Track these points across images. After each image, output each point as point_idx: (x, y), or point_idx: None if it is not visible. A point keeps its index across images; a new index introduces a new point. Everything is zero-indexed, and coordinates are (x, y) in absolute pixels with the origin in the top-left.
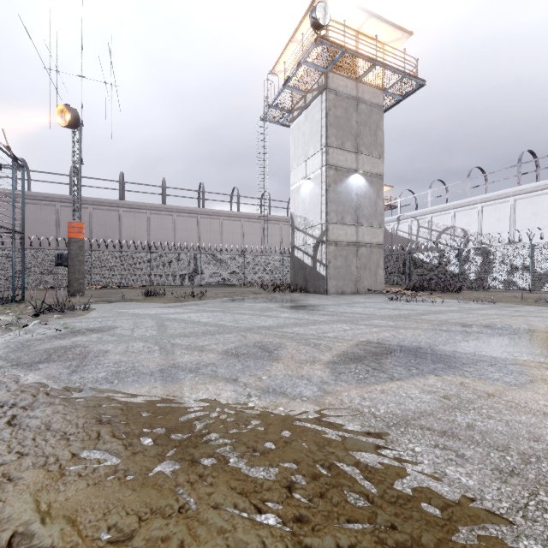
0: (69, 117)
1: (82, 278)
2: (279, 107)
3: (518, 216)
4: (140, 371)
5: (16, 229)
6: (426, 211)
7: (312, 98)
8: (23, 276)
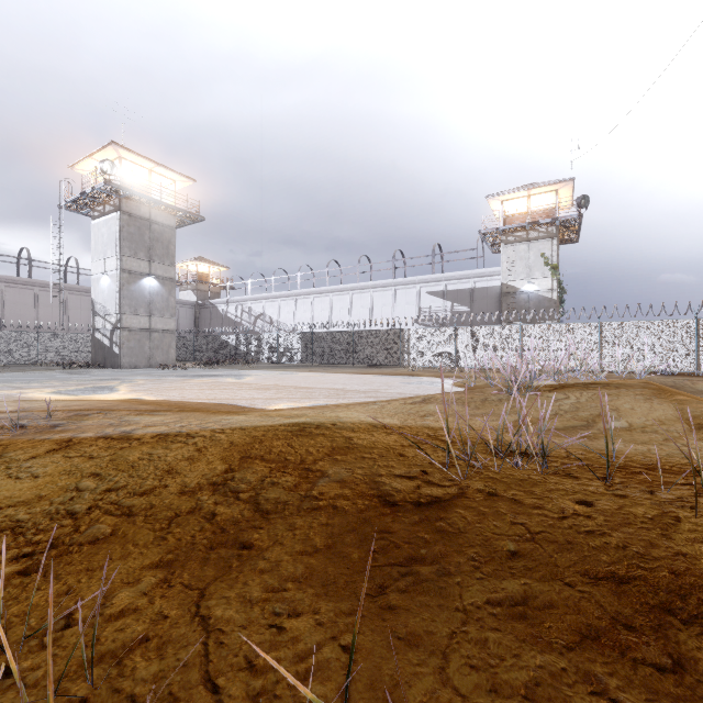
0: None
1: None
2: (79, 204)
3: (298, 311)
4: None
5: None
6: (247, 298)
7: (110, 210)
8: None
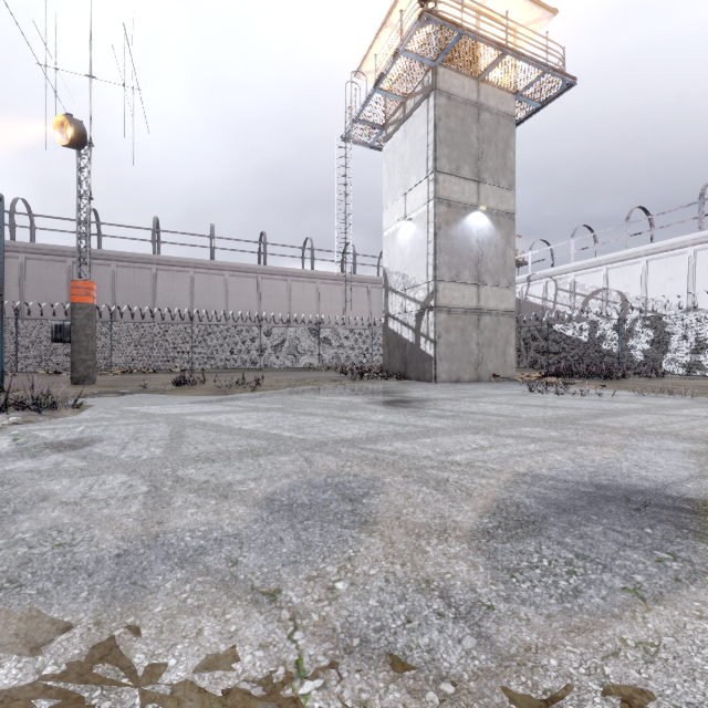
0: (71, 132)
1: (91, 359)
2: (367, 121)
3: (700, 273)
4: (75, 558)
5: (14, 293)
6: (568, 267)
7: (413, 105)
8: (1, 356)
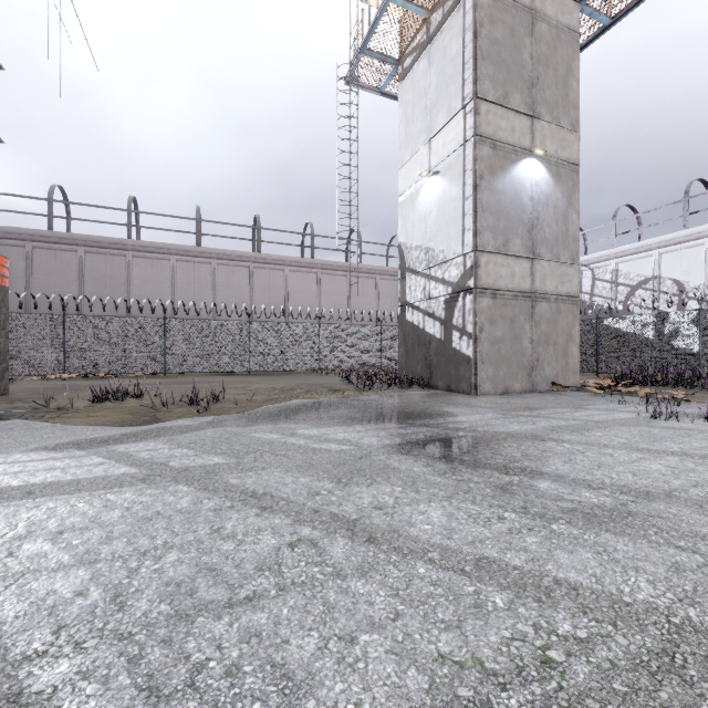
0: None
1: None
2: (378, 52)
3: None
4: None
5: None
6: (608, 254)
7: (442, 16)
8: None
